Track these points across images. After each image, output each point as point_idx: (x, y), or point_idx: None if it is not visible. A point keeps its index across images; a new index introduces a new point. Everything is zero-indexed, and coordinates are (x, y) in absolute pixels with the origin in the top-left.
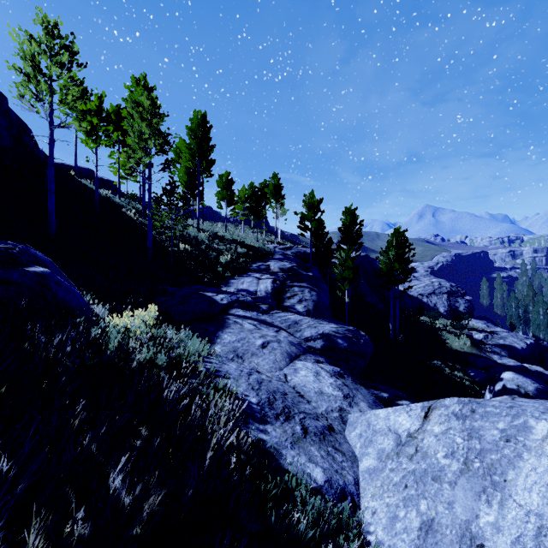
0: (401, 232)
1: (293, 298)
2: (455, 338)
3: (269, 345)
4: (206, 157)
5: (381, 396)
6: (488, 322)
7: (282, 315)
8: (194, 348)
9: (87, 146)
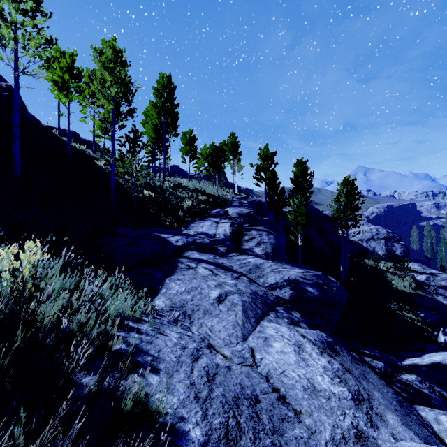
0: (350, 181)
1: (251, 241)
2: (400, 280)
3: (227, 298)
4: (171, 114)
5: (375, 367)
6: (423, 264)
7: (241, 258)
8: (116, 308)
9: (59, 101)
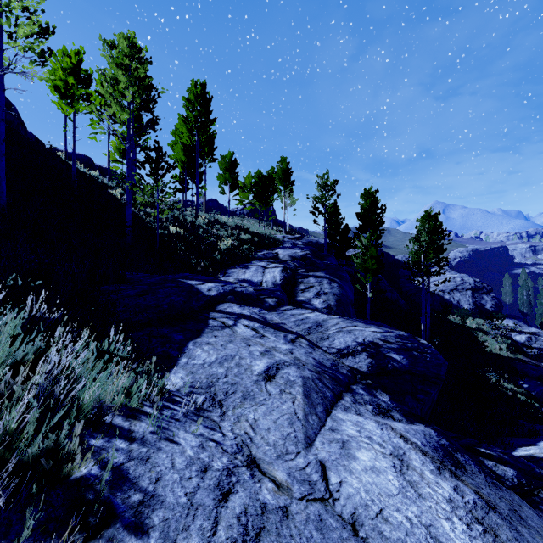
0: (432, 215)
1: (308, 291)
2: (494, 340)
3: (279, 373)
4: (206, 131)
5: (504, 477)
6: (519, 321)
7: (296, 313)
8: (93, 394)
9: (62, 111)
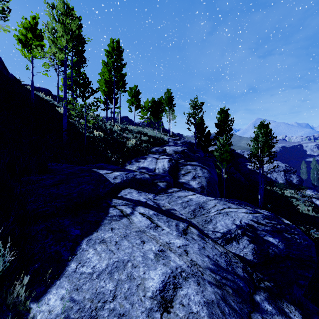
0: (265, 124)
1: (187, 175)
2: (303, 204)
3: (177, 297)
4: (119, 71)
5: None
6: (314, 191)
7: (182, 195)
8: None
9: (24, 56)
